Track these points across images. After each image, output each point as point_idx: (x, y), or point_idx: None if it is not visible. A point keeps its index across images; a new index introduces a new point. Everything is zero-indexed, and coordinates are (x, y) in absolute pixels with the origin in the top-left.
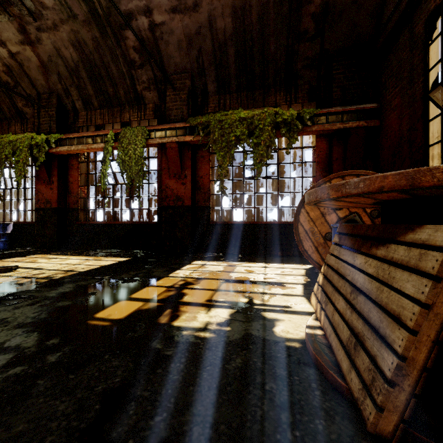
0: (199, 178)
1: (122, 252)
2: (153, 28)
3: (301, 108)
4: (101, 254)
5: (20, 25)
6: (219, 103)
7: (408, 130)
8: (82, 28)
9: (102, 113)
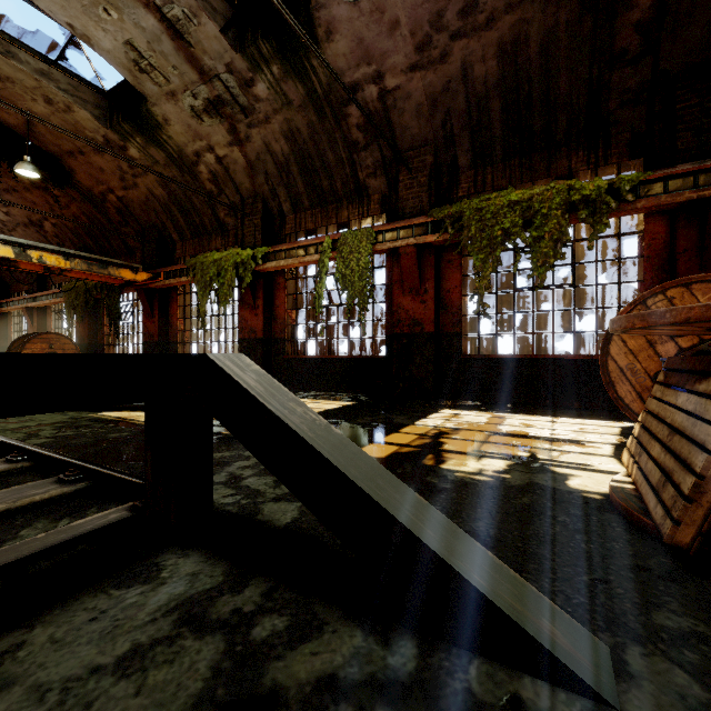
0: (444, 293)
1: (341, 395)
2: (383, 96)
3: (616, 170)
4: (316, 396)
5: (230, 126)
6: (476, 181)
7: None
8: (297, 115)
9: (313, 215)
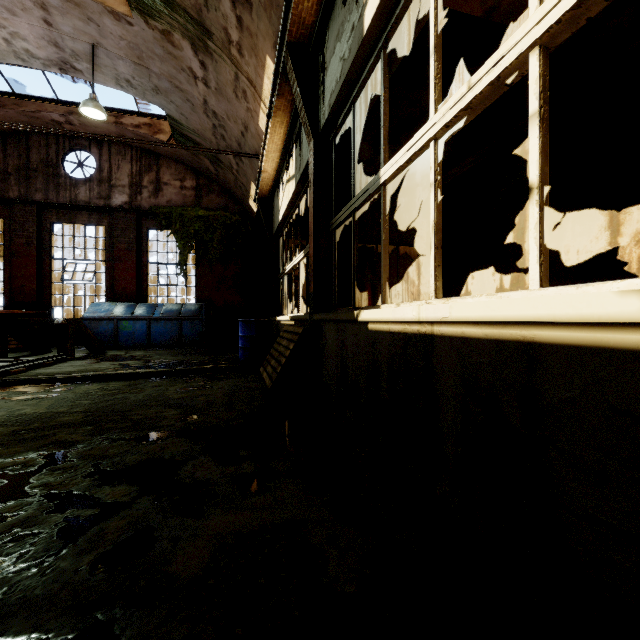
0: None
1: None
2: None
3: None
4: None
5: None
6: None
7: None
8: None
9: None
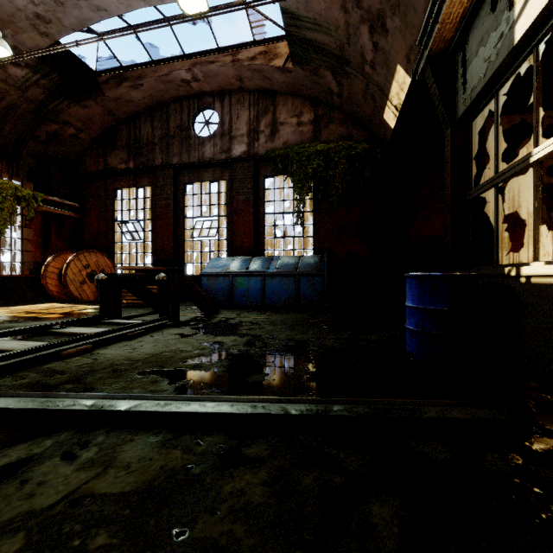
0: None
1: None
2: None
3: (16, 179)
4: None
5: None
6: None
7: (104, 231)
8: None
9: None
